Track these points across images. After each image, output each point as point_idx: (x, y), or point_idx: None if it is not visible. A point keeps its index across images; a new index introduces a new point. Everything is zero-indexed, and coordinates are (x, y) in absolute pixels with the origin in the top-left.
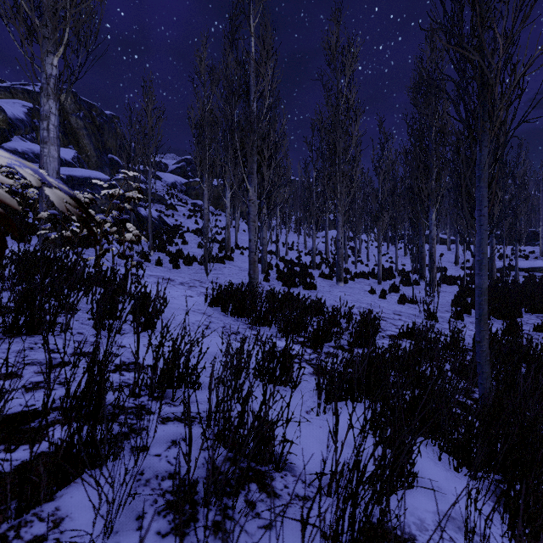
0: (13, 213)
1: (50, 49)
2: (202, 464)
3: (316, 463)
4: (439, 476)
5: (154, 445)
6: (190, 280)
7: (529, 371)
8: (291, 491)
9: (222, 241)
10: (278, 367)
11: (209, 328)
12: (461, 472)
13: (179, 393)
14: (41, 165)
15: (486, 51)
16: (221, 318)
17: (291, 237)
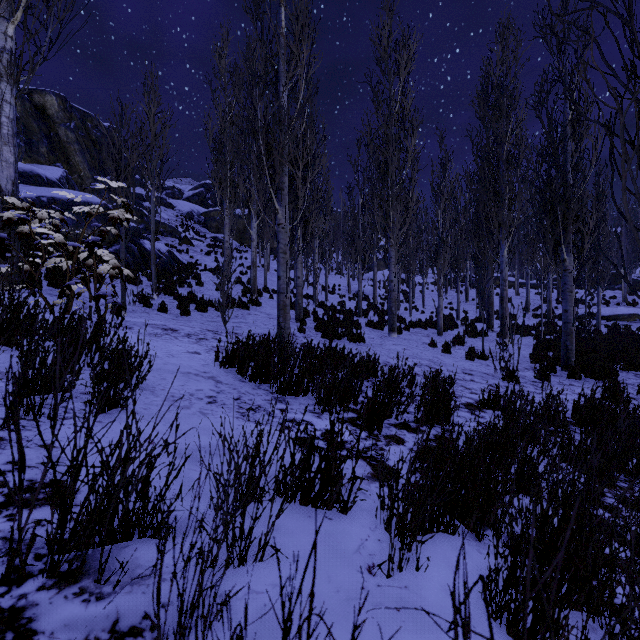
0: None
1: (3, 13)
2: None
3: None
4: None
5: None
6: (201, 330)
7: None
8: None
9: (248, 282)
10: (317, 478)
11: (215, 402)
12: None
13: (122, 554)
14: None
15: None
16: (235, 385)
17: (332, 279)
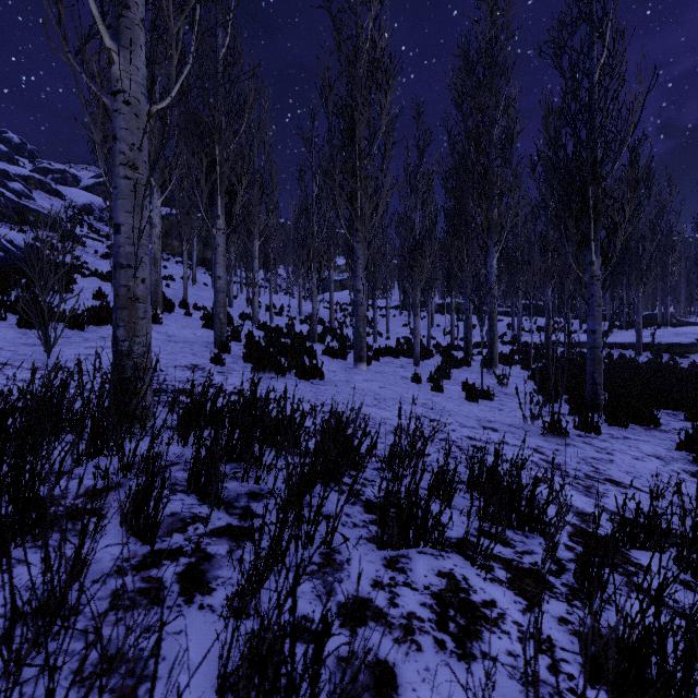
0: None
1: None
2: None
3: None
4: None
5: None
6: None
7: None
8: None
9: None
10: None
11: None
12: None
13: None
14: None
15: None
16: None
17: (280, 300)
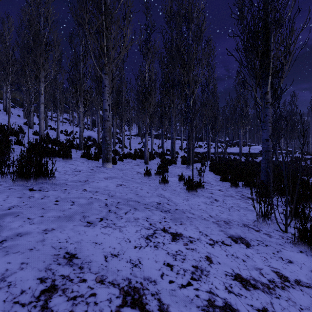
0: None
1: None
2: None
3: None
4: None
5: None
6: None
7: None
8: None
9: None
10: None
11: None
12: None
13: None
14: None
15: None
16: None
17: (72, 128)
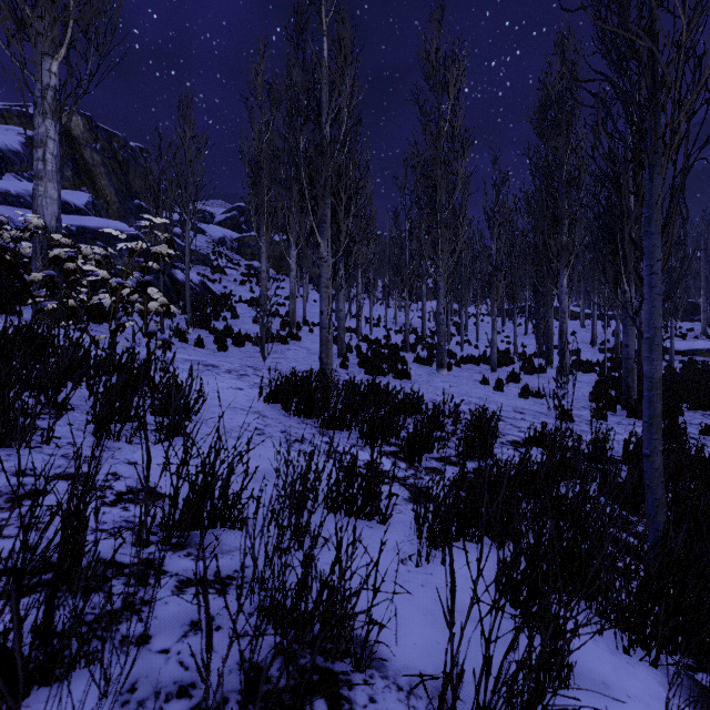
0: (0, 276)
1: (47, 50)
2: (236, 664)
3: (419, 651)
4: (602, 663)
5: (161, 633)
6: (241, 366)
7: None
8: (380, 708)
9: (286, 314)
10: (360, 493)
11: (264, 434)
12: (634, 655)
13: (211, 536)
14: (35, 208)
15: (662, 33)
16: (280, 419)
17: (377, 310)
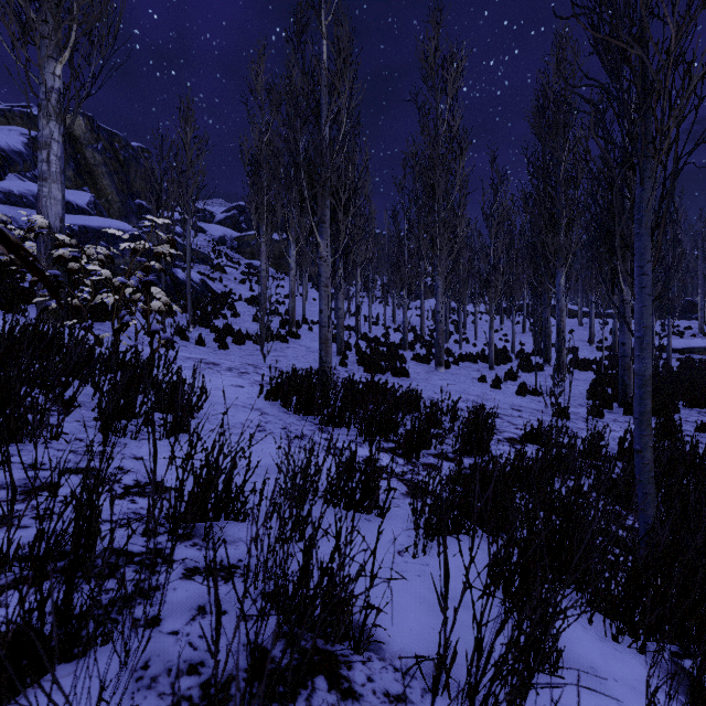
0: (4, 275)
1: (51, 53)
2: (242, 645)
3: (415, 636)
4: (591, 649)
5: (170, 616)
6: (241, 364)
7: (703, 489)
8: (378, 687)
9: (285, 313)
10: (359, 487)
11: (265, 431)
12: (622, 642)
13: (215, 528)
14: (40, 209)
15: (652, 42)
16: (280, 416)
17: (375, 309)
